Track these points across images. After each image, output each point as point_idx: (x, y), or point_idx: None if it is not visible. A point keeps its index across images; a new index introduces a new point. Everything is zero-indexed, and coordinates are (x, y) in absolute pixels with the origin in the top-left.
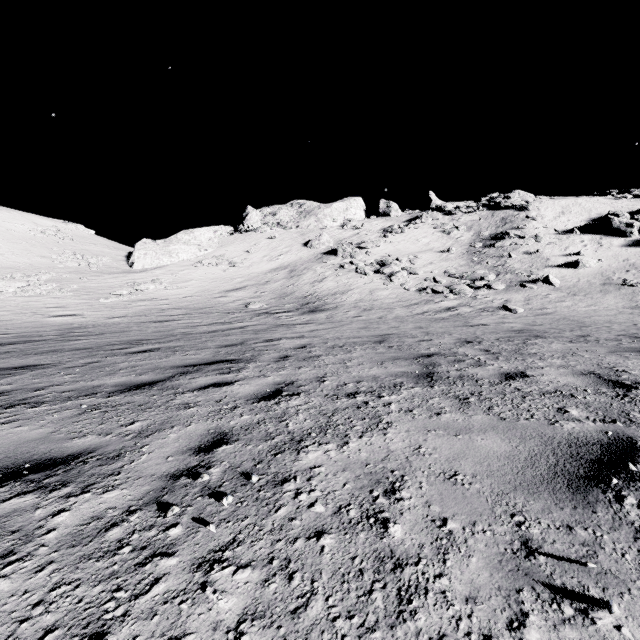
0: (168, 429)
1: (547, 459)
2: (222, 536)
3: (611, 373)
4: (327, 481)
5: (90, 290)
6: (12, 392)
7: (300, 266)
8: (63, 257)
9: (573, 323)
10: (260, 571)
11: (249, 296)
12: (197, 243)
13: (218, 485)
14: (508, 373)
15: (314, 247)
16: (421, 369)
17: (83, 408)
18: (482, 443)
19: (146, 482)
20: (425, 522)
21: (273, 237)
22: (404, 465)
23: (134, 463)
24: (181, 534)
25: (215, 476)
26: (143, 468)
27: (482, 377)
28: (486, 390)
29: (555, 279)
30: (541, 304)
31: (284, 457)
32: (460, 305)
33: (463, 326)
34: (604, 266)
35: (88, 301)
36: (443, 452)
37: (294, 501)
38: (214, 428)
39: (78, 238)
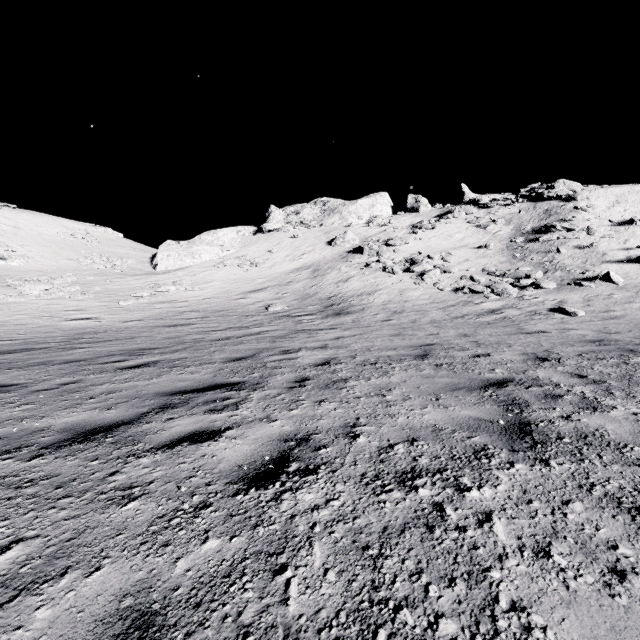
0: (49, 582)
1: None
2: None
3: None
4: None
5: (112, 292)
6: None
7: (324, 265)
8: (89, 259)
9: None
10: None
11: (270, 297)
12: (220, 244)
13: None
14: None
15: (338, 245)
16: (503, 413)
17: None
18: None
19: None
20: None
21: (296, 236)
22: None
23: None
24: None
25: None
26: None
27: (622, 439)
28: None
29: (617, 276)
30: (605, 306)
31: None
32: (505, 307)
33: (518, 333)
34: None
35: (108, 304)
36: None
37: None
38: (136, 589)
39: (106, 241)
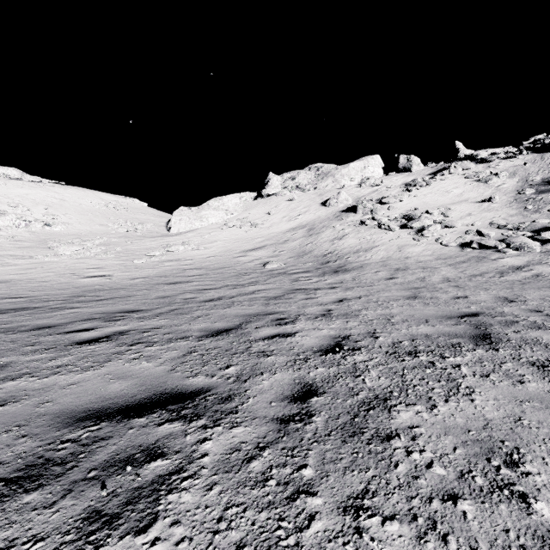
0: None
1: None
2: None
3: None
4: None
5: (130, 252)
6: None
7: (318, 224)
8: (116, 225)
9: None
10: None
11: (267, 255)
12: (225, 208)
13: None
14: None
15: (332, 206)
16: None
17: None
18: None
19: None
20: None
21: (292, 199)
22: None
23: None
24: None
25: None
26: None
27: None
28: None
29: None
30: None
31: None
32: (532, 263)
33: None
34: None
35: (124, 262)
36: None
37: None
38: None
39: (132, 209)
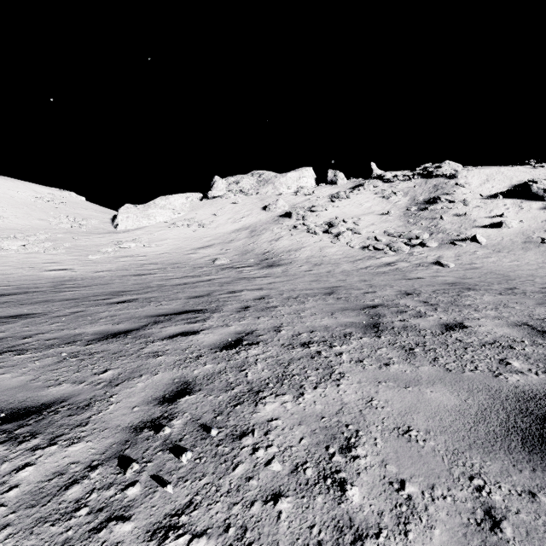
0: (137, 378)
1: (497, 414)
2: (179, 497)
3: (543, 324)
4: (284, 435)
5: (80, 248)
6: (3, 340)
7: (259, 227)
8: (58, 220)
9: (499, 277)
10: (215, 541)
11: (216, 253)
12: (172, 207)
13: (179, 438)
14: (448, 324)
15: (271, 211)
16: (368, 319)
17: (63, 356)
18: (432, 396)
19: (111, 434)
20: (383, 484)
21: (236, 202)
22: (358, 419)
23: (101, 413)
24: (139, 494)
25: (176, 428)
26: (109, 419)
27: (424, 328)
28: (429, 341)
29: (481, 238)
30: (470, 260)
31: (243, 409)
32: (398, 261)
33: (402, 279)
34: (525, 226)
35: (78, 257)
36: (395, 405)
37: (252, 458)
38: (179, 377)
39: (71, 204)
